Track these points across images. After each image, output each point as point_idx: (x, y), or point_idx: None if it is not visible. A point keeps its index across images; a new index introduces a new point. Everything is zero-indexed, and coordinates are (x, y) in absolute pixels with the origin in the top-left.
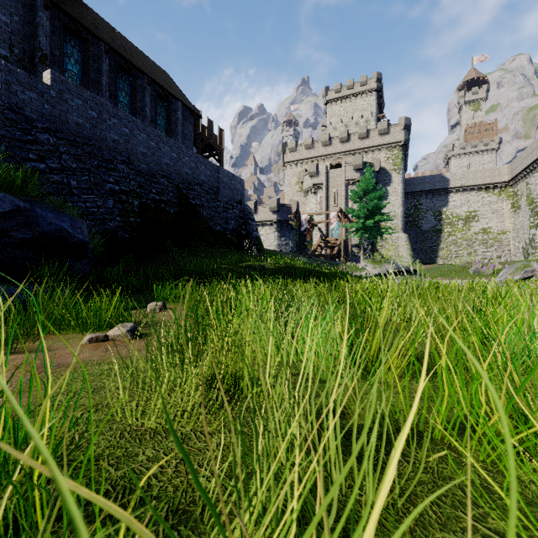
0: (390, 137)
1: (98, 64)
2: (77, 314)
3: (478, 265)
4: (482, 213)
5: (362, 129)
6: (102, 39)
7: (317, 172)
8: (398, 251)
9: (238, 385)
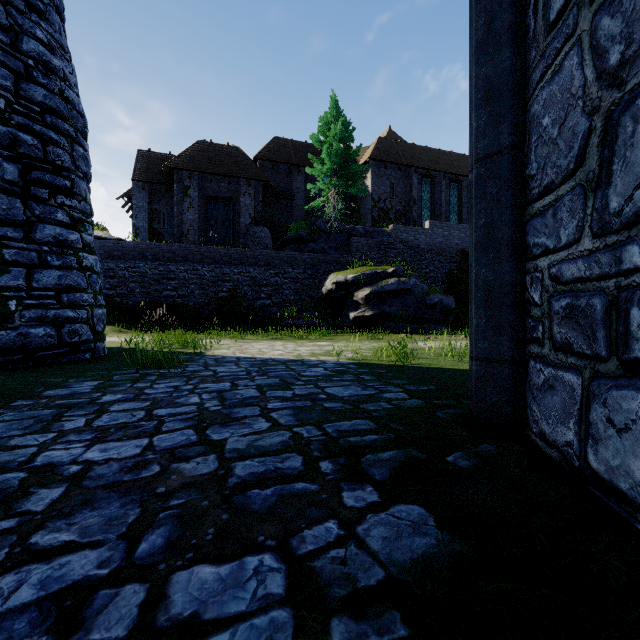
0: None
1: (439, 187)
2: None
3: None
4: None
5: None
6: (441, 171)
7: None
8: None
9: None
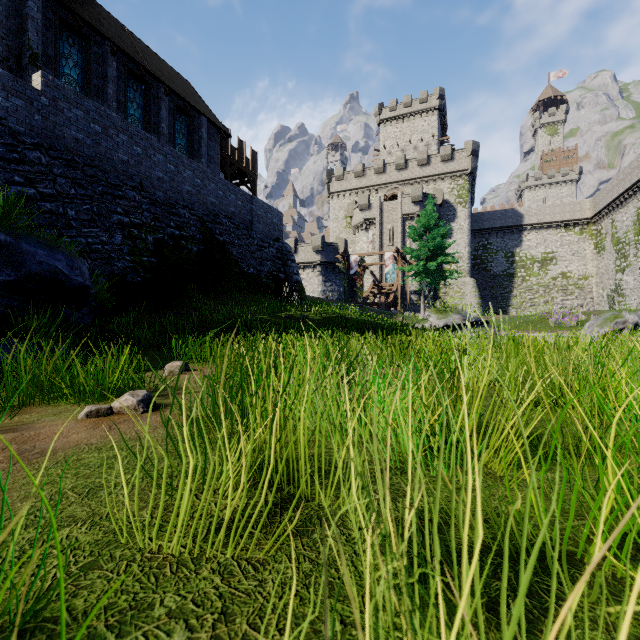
0: (455, 164)
1: (103, 68)
2: (72, 380)
3: (559, 315)
4: (560, 255)
5: (422, 155)
6: (107, 37)
7: (369, 205)
8: (465, 299)
9: (293, 480)
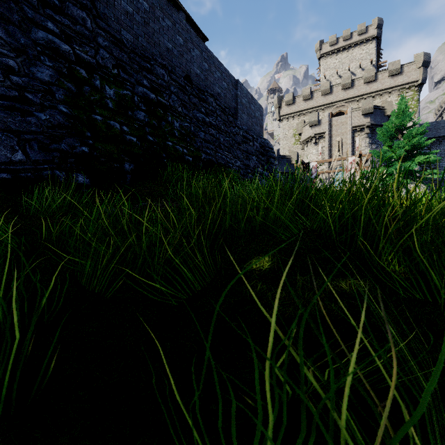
0: (403, 77)
1: None
2: None
3: None
4: None
5: (369, 72)
6: None
7: (318, 121)
8: None
9: None
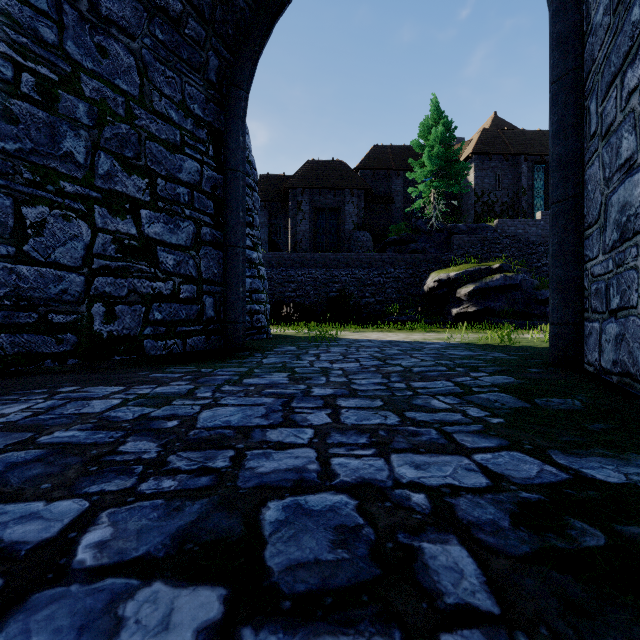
0: None
1: None
2: None
3: None
4: None
5: None
6: None
7: None
8: None
9: None
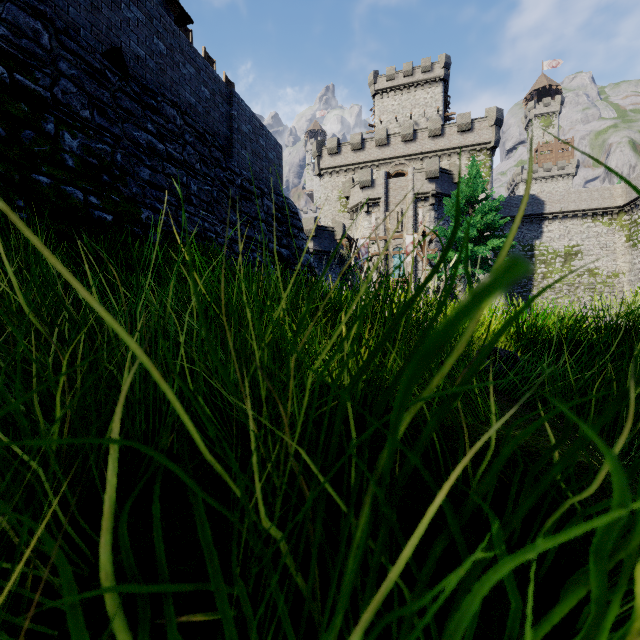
0: (474, 136)
1: None
2: None
3: None
4: (587, 249)
5: (435, 123)
6: None
7: (371, 182)
8: None
9: None
